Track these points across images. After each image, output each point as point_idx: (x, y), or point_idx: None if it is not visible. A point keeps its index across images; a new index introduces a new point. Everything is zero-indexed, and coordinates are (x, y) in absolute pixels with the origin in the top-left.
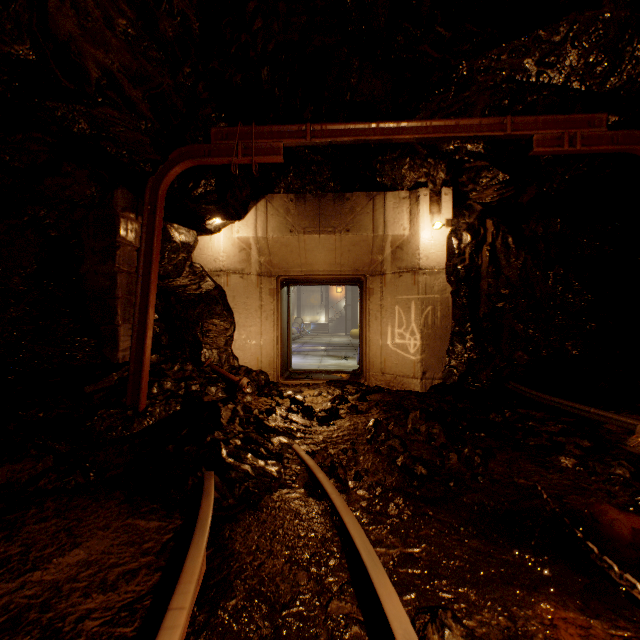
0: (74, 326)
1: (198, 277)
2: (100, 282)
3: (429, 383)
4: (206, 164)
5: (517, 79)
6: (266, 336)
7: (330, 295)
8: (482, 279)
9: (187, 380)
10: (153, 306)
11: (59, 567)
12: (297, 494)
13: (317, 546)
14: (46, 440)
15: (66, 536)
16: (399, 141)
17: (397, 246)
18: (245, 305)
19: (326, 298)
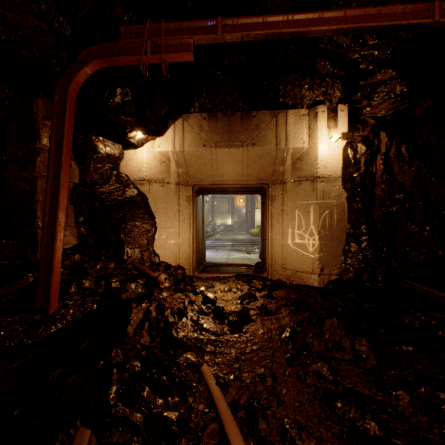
0: None
1: (123, 185)
2: (21, 186)
3: (326, 278)
4: (116, 65)
5: None
6: (183, 236)
7: (235, 204)
8: (376, 185)
9: (107, 278)
10: (63, 208)
11: None
12: None
13: None
14: None
15: None
16: (314, 35)
17: (297, 158)
18: (165, 210)
19: (232, 207)
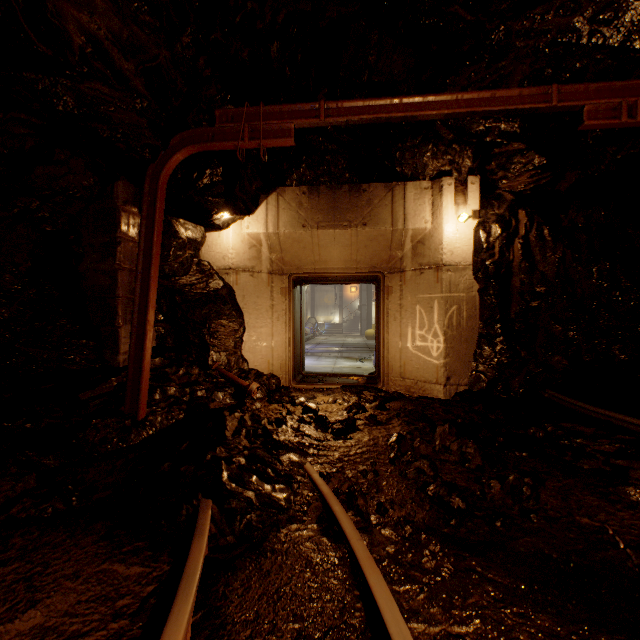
0: (72, 327)
1: (206, 275)
2: (100, 280)
3: (454, 389)
4: (210, 150)
5: (564, 41)
6: (277, 338)
7: (344, 295)
8: (513, 276)
9: (192, 385)
10: (153, 306)
11: (5, 638)
12: (309, 532)
13: (334, 617)
14: (30, 455)
15: (24, 589)
16: (425, 118)
17: (418, 241)
18: (255, 305)
19: (340, 298)
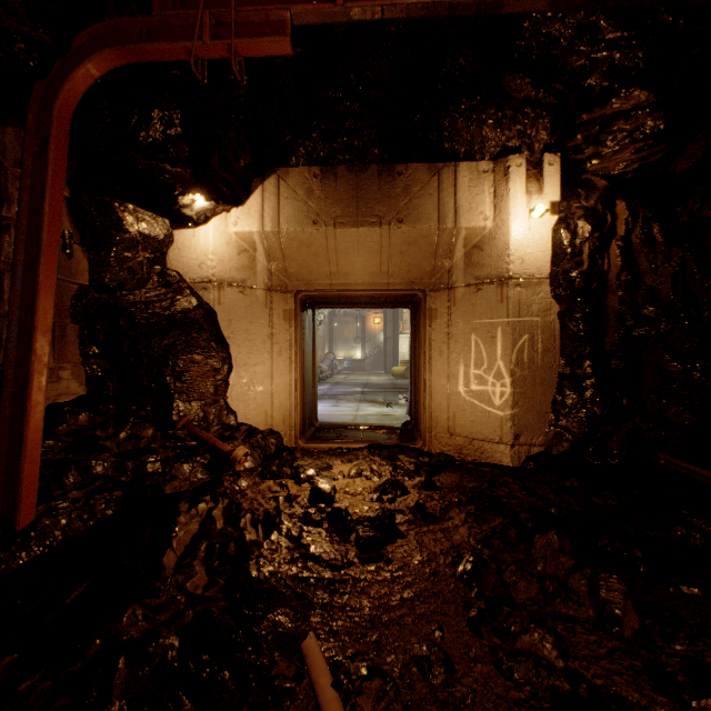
0: None
1: (172, 290)
2: None
3: (525, 452)
4: (146, 60)
5: None
6: (279, 379)
7: (367, 327)
8: (609, 292)
9: (139, 455)
10: (46, 329)
11: None
12: None
13: None
14: None
15: None
16: (516, 8)
17: (474, 245)
18: (247, 333)
19: (362, 330)
